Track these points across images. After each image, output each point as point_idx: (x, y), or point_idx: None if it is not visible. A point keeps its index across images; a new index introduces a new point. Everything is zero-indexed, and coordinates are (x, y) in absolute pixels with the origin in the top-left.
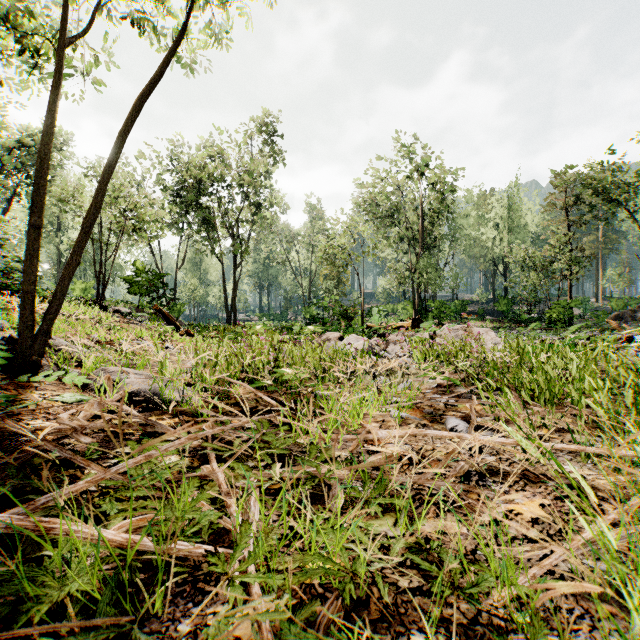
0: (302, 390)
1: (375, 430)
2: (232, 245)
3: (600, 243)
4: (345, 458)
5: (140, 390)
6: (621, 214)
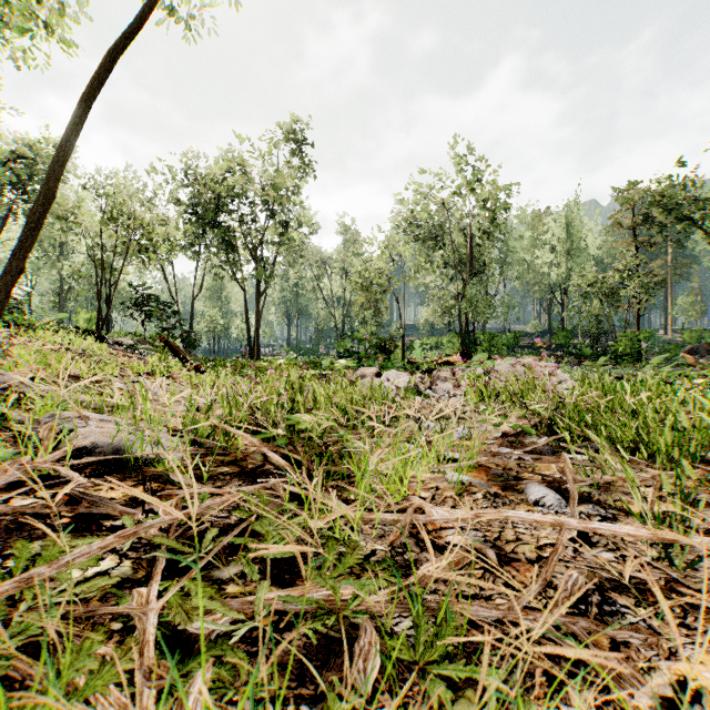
0: (326, 441)
1: (427, 507)
2: (255, 269)
3: (669, 268)
4: (383, 557)
5: (95, 444)
6: (694, 235)
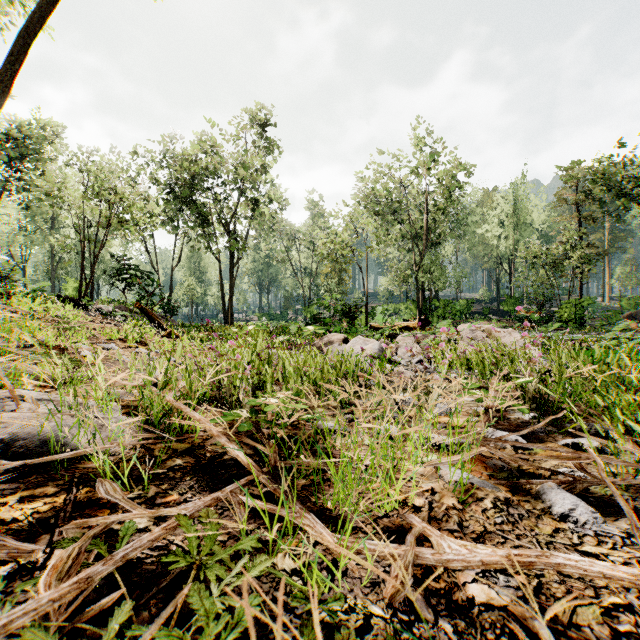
0: (296, 420)
1: (434, 536)
2: (228, 241)
3: (607, 241)
4: (384, 639)
5: (16, 436)
6: (632, 210)
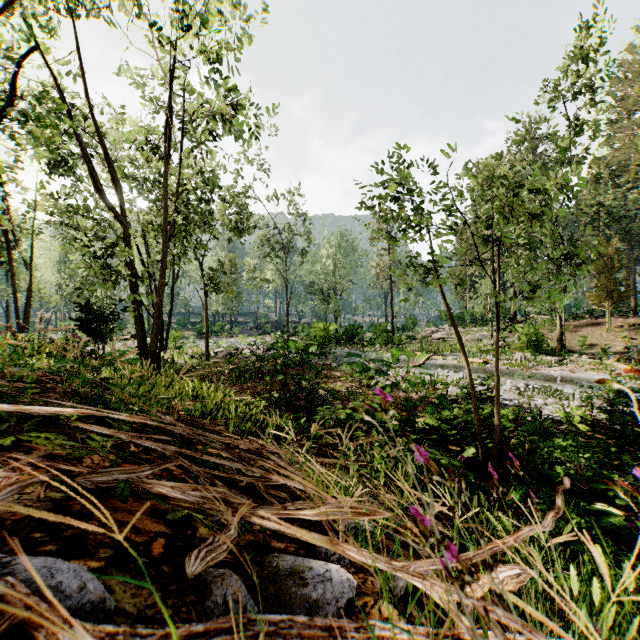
0: None
1: None
2: None
3: None
4: None
5: None
6: None
